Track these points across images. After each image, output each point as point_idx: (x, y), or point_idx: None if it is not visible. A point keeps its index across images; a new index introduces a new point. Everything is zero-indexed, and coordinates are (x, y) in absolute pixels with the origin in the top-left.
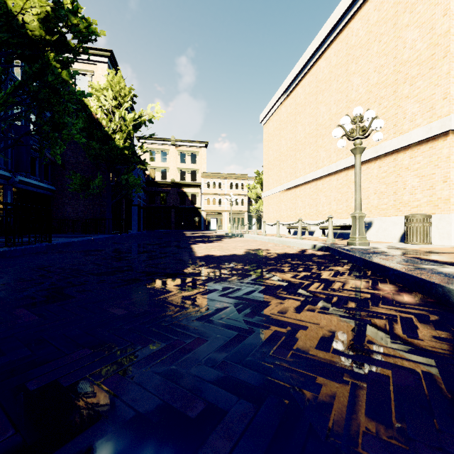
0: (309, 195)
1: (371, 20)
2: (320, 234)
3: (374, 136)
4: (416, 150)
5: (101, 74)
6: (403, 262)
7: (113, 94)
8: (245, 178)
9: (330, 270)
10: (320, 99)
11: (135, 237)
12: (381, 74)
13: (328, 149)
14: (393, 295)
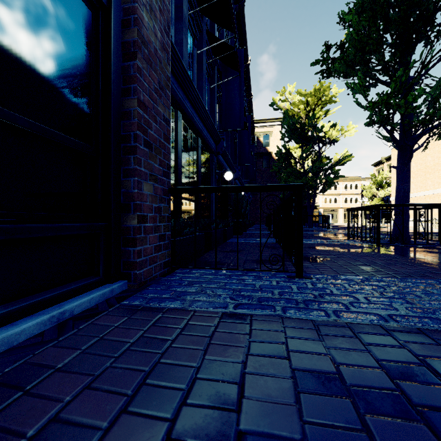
0: (438, 202)
1: None
2: None
3: None
4: None
5: (277, 132)
6: None
7: (299, 149)
8: (359, 179)
9: None
10: None
11: None
12: None
13: None
14: None
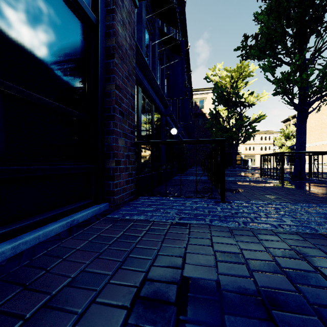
0: None
1: None
2: None
3: None
4: None
5: (209, 98)
6: None
7: (226, 111)
8: (271, 133)
9: None
10: None
11: None
12: None
13: None
14: None
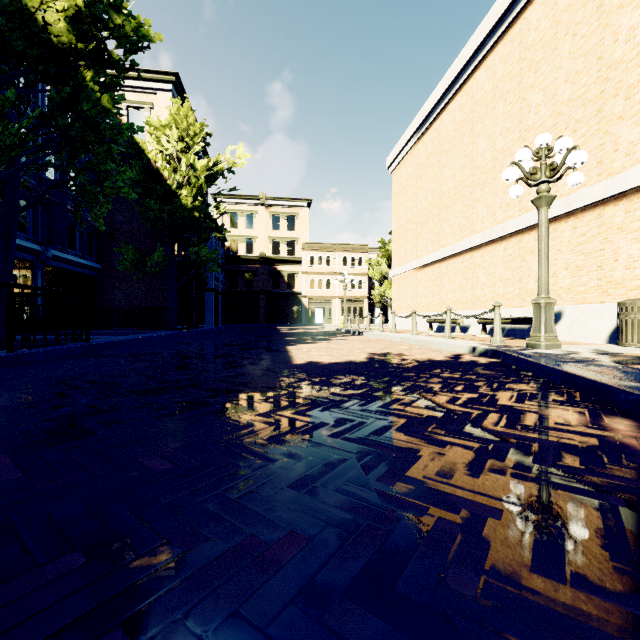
0: (461, 273)
1: (560, 3)
2: (479, 330)
3: (570, 178)
4: (635, 200)
5: (162, 107)
6: (637, 379)
7: (179, 133)
8: (365, 250)
9: (510, 390)
10: (478, 130)
11: (208, 334)
12: (577, 85)
13: (491, 203)
14: (639, 441)
